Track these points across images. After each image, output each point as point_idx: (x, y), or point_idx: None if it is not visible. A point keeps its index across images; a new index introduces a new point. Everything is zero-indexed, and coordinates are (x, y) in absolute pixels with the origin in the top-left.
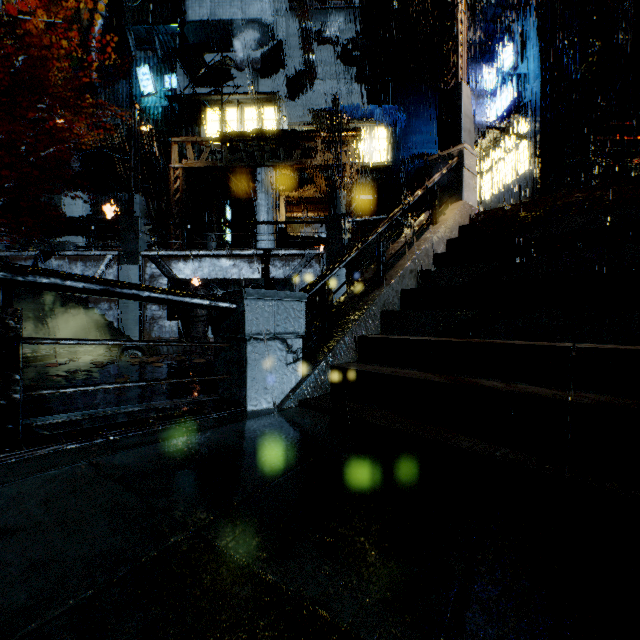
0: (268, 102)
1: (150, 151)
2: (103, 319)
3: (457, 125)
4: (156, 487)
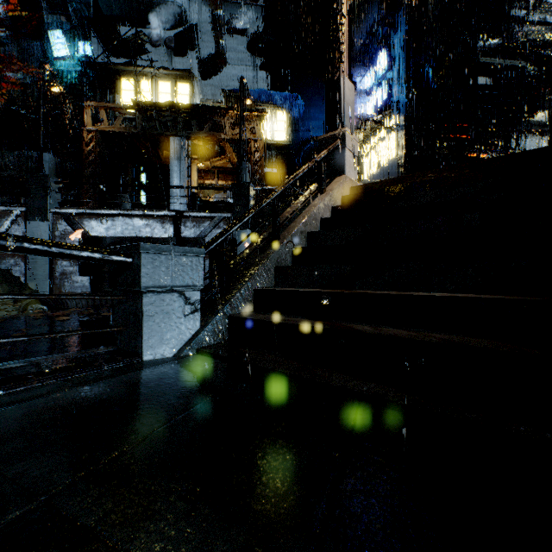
0: (181, 78)
1: (63, 113)
2: (8, 274)
3: (340, 112)
4: (12, 452)
